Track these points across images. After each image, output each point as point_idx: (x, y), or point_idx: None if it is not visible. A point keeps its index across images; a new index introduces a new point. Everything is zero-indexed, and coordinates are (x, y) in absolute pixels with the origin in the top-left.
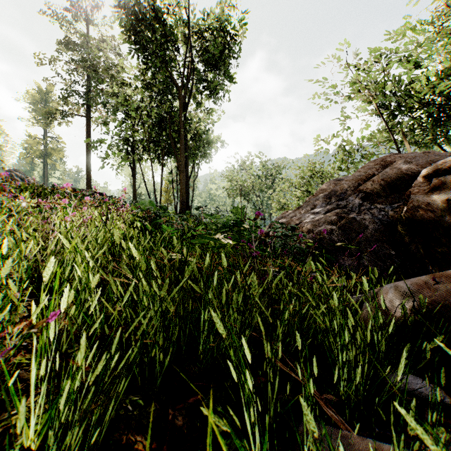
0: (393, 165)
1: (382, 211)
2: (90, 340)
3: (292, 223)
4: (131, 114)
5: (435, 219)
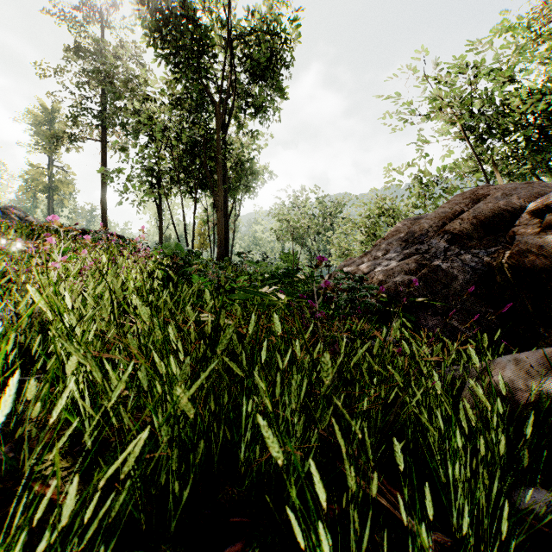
0: (487, 199)
1: (476, 257)
2: (74, 447)
3: (358, 272)
4: (156, 136)
5: (551, 267)
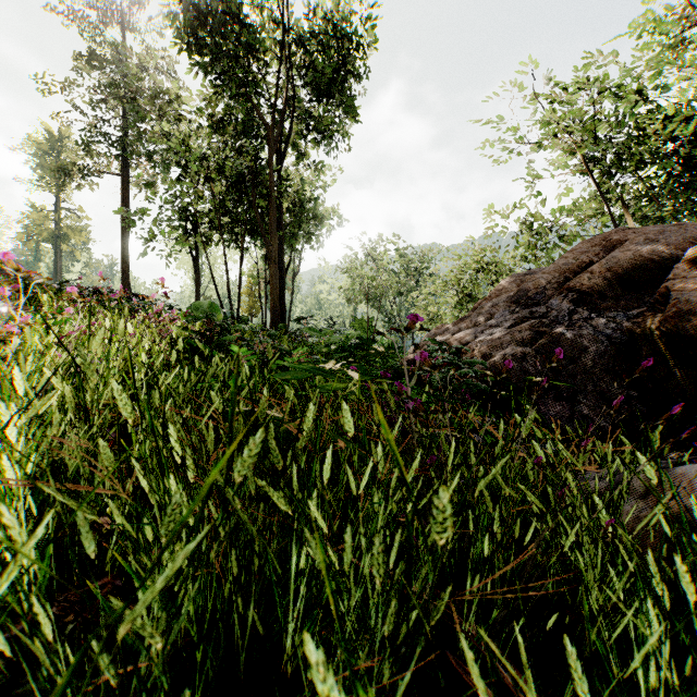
0: (625, 247)
1: (612, 321)
2: None
3: (454, 343)
4: (190, 168)
5: None
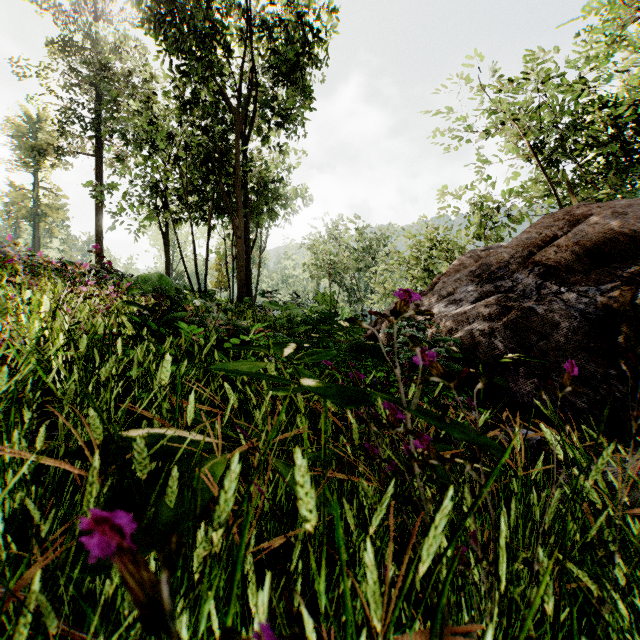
0: (591, 220)
1: (584, 296)
2: None
3: (417, 317)
4: (158, 145)
5: None
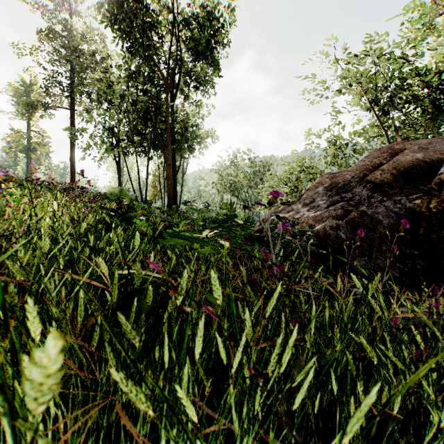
0: (405, 153)
1: (398, 203)
2: None
3: (289, 217)
4: (114, 102)
5: None
